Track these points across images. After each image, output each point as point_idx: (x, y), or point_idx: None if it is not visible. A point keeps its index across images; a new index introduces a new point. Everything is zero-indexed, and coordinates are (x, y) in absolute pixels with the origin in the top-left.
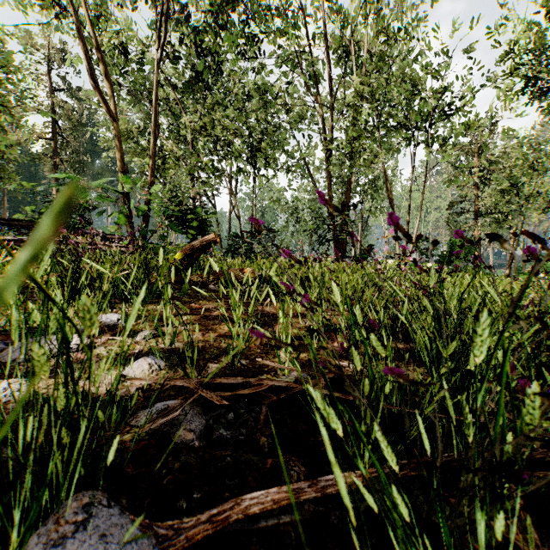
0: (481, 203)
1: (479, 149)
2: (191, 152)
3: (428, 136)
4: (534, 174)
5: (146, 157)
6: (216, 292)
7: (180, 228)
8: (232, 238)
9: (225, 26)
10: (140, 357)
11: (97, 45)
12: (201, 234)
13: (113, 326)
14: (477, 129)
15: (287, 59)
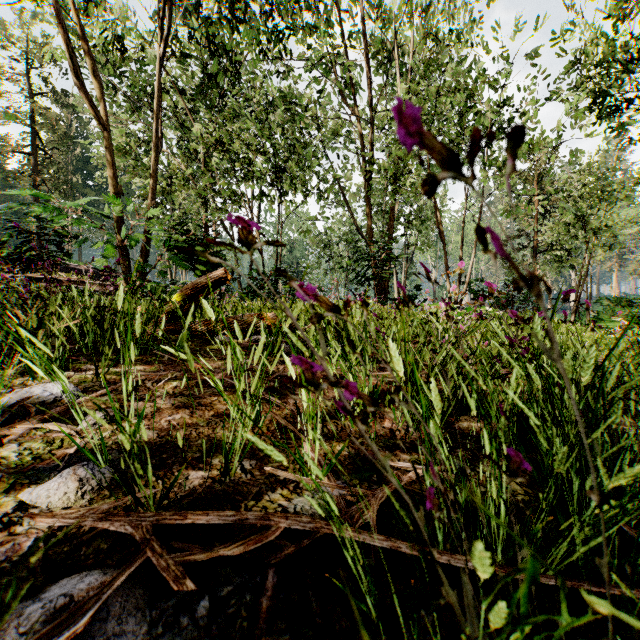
0: (541, 238)
1: (539, 177)
2: (202, 171)
3: (484, 157)
4: (602, 205)
5: (148, 178)
6: (226, 345)
7: (187, 262)
8: (252, 276)
9: (244, 18)
10: (73, 463)
11: (83, 34)
12: (213, 270)
13: (53, 404)
14: (542, 149)
15: (319, 64)
